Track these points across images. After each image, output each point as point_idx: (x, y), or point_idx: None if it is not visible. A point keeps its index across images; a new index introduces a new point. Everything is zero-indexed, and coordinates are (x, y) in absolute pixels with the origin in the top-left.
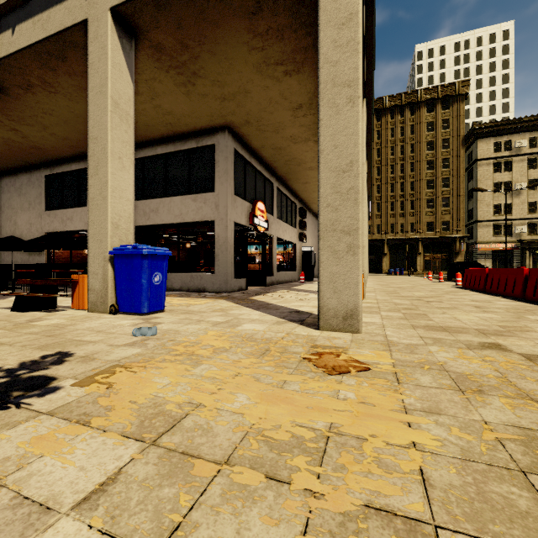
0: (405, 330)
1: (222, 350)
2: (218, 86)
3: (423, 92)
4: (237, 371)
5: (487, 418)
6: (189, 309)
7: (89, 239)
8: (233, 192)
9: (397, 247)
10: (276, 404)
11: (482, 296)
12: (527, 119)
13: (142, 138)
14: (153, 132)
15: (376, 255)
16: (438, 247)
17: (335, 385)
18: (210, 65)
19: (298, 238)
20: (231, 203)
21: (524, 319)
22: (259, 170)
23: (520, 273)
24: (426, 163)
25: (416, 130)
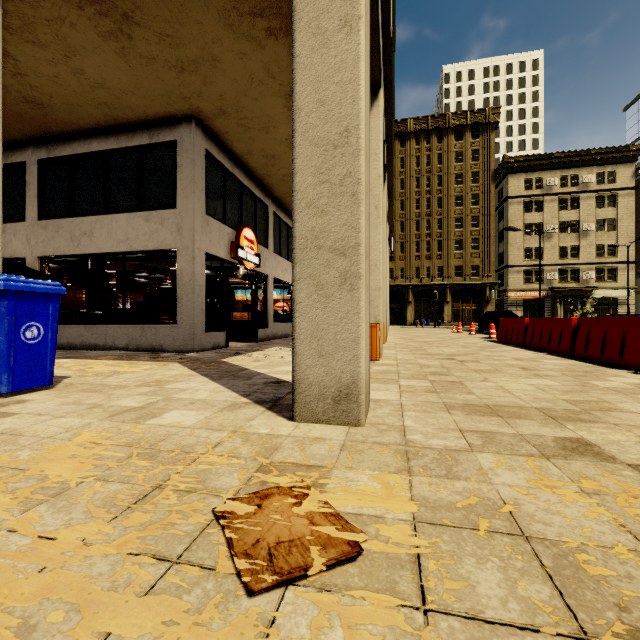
0: (435, 416)
1: (51, 492)
2: (170, 44)
3: (451, 116)
4: None
5: None
6: (103, 382)
7: None
8: (204, 211)
9: (423, 294)
10: None
11: (523, 352)
12: (558, 155)
13: (66, 125)
14: (81, 116)
15: (399, 303)
16: (467, 295)
17: None
18: (150, 5)
19: None
20: (201, 226)
21: (592, 386)
22: (247, 185)
23: (568, 324)
24: (455, 198)
25: (444, 160)
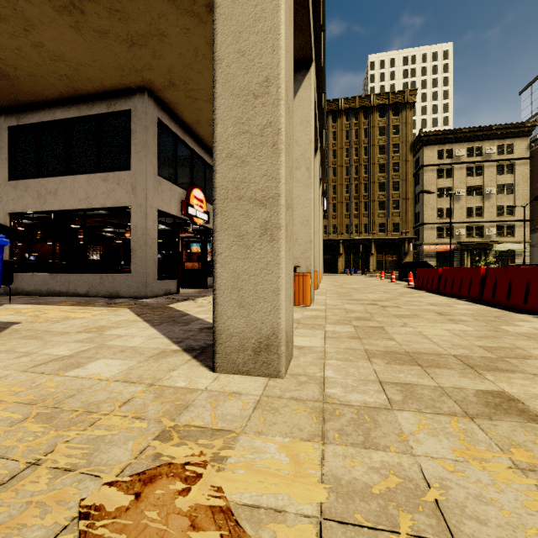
0: (356, 365)
1: None
2: (119, 19)
3: (375, 97)
4: None
5: None
6: (47, 329)
7: None
8: (156, 173)
9: (351, 247)
10: None
11: (438, 298)
12: (465, 130)
13: (32, 95)
14: (45, 87)
15: (332, 255)
16: (389, 248)
17: None
18: None
19: None
20: (153, 186)
21: (503, 332)
22: (196, 151)
23: (477, 273)
24: (378, 166)
25: (369, 134)
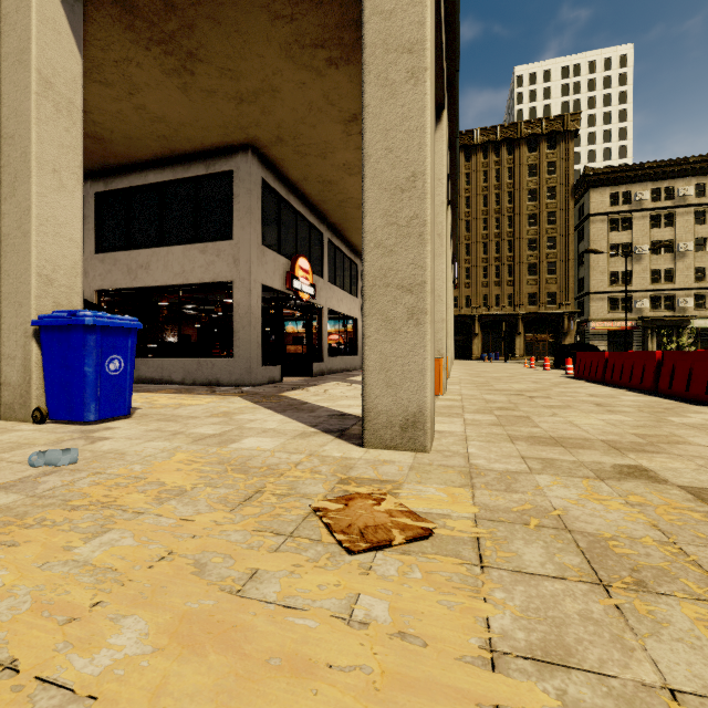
0: (499, 445)
1: (174, 493)
2: (231, 78)
3: (523, 125)
4: (170, 546)
5: (672, 675)
6: (174, 413)
7: (1, 301)
8: (260, 242)
9: (491, 325)
10: (198, 654)
11: (601, 389)
12: (649, 166)
13: (124, 158)
14: (140, 149)
15: (464, 335)
16: (542, 326)
17: (355, 579)
18: (214, 42)
19: (359, 311)
20: (257, 257)
21: (667, 422)
22: (301, 213)
23: (651, 357)
24: (527, 217)
25: (515, 175)
